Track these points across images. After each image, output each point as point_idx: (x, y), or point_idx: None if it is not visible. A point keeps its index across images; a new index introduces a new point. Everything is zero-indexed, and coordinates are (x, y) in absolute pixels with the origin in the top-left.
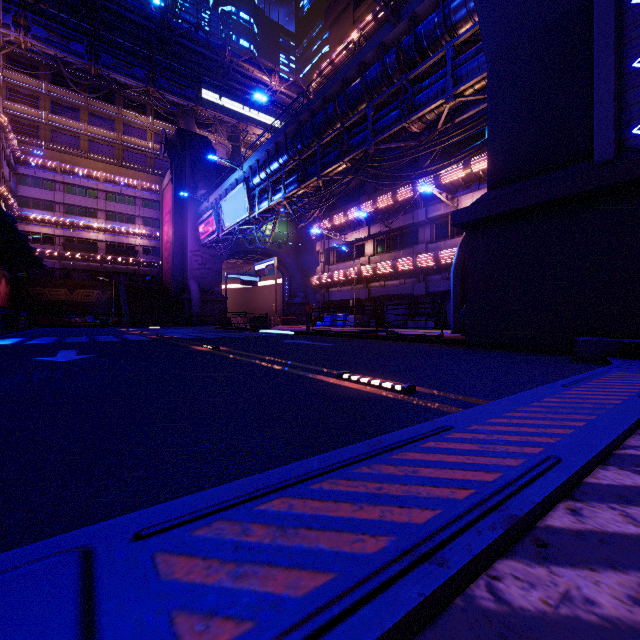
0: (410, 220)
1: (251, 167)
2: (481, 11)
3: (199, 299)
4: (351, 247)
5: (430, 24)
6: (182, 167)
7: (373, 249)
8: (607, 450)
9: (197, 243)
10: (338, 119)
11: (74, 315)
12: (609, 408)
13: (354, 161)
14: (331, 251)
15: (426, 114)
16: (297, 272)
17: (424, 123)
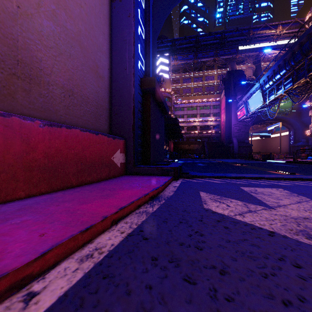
0: None
1: (264, 80)
2: None
3: (237, 146)
4: None
5: None
6: (229, 88)
7: None
8: None
9: (236, 120)
10: None
11: (190, 154)
12: None
13: None
14: None
15: None
16: (299, 127)
17: None
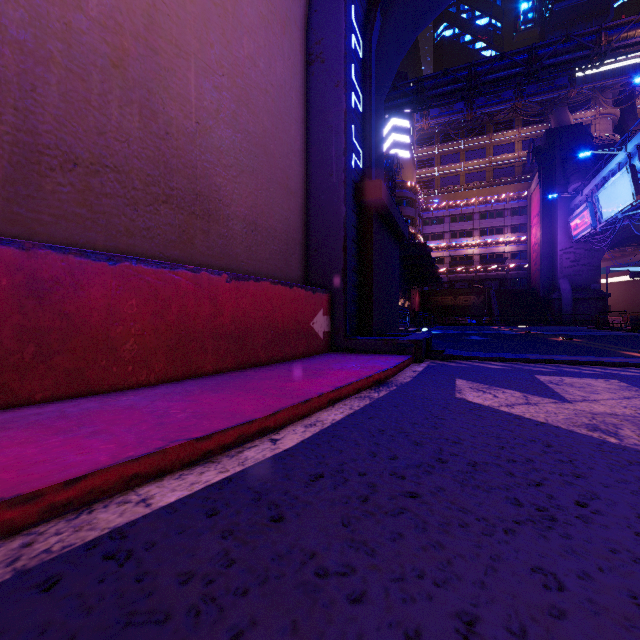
0: None
1: (638, 145)
2: None
3: (570, 298)
4: None
5: None
6: (551, 167)
7: None
8: None
9: (568, 240)
10: None
11: (457, 316)
12: None
13: None
14: None
15: None
16: None
17: None
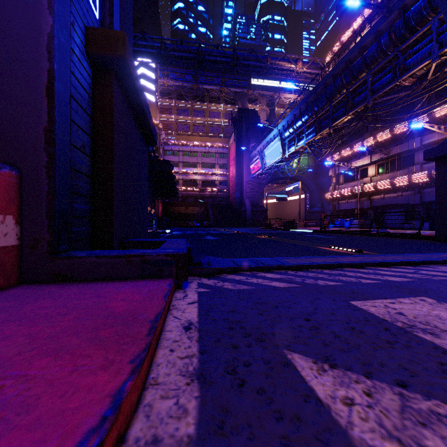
0: (406, 148)
1: (283, 126)
2: (446, 13)
3: (250, 210)
4: (356, 171)
5: (417, 9)
6: (240, 131)
7: (374, 171)
8: (410, 263)
9: (249, 176)
10: (344, 87)
11: (188, 221)
12: (442, 258)
13: (356, 113)
14: (340, 175)
15: (415, 72)
16: (315, 189)
17: (414, 78)
